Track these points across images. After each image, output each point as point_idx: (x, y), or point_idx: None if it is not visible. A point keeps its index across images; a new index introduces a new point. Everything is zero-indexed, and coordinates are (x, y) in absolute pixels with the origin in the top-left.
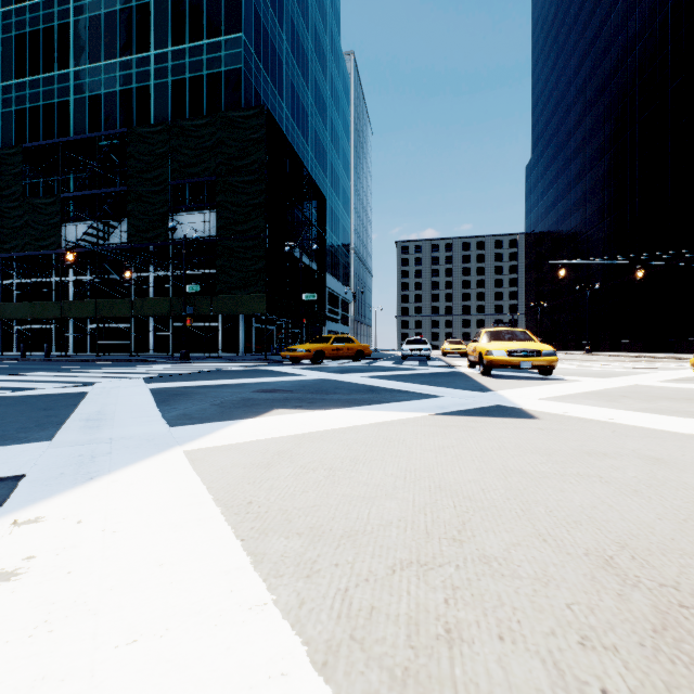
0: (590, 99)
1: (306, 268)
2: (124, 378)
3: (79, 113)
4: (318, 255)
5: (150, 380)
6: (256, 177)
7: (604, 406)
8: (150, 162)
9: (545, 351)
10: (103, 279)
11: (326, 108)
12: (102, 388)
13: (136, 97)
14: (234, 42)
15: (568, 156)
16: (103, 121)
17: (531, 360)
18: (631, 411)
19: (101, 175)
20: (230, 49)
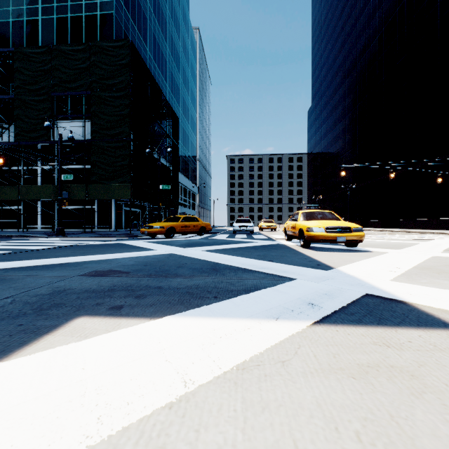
0: (348, 68)
1: (163, 167)
2: None
3: None
4: (173, 158)
5: None
6: (123, 94)
7: None
8: (34, 76)
9: (355, 228)
10: None
11: (180, 59)
12: None
13: (26, 27)
14: None
15: (334, 104)
16: None
17: (345, 235)
18: None
19: None
20: None
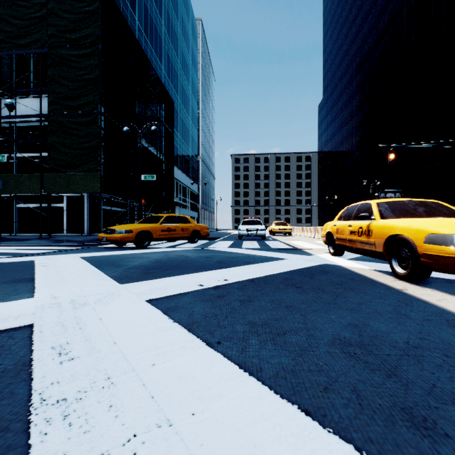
0: (367, 52)
1: (153, 156)
2: None
3: None
4: (166, 148)
5: None
6: (90, 51)
7: None
8: None
9: None
10: None
11: (178, 41)
12: None
13: None
14: None
15: (350, 94)
16: None
17: None
18: None
19: None
20: None
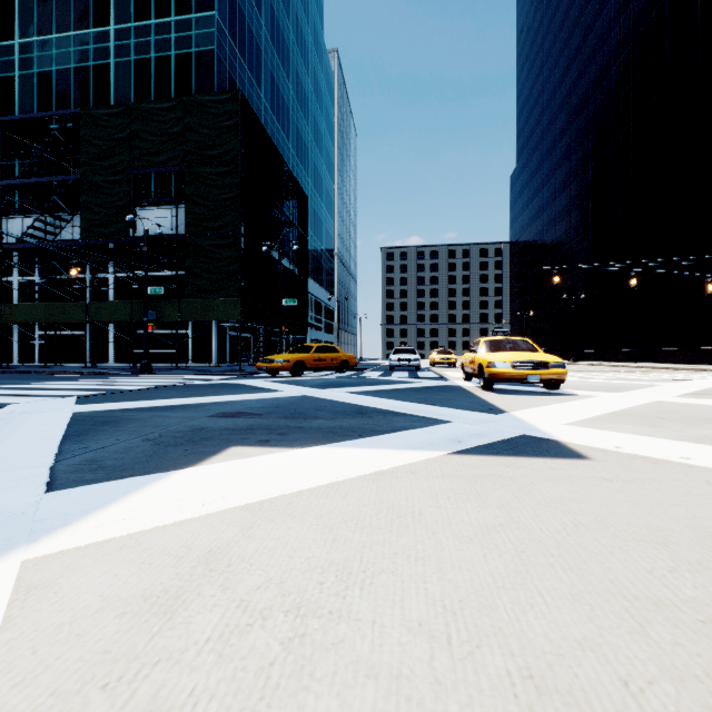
0: (575, 107)
1: (286, 271)
2: (52, 398)
3: (26, 91)
4: (299, 258)
5: (86, 399)
6: (230, 168)
7: (652, 434)
8: (107, 147)
9: (554, 363)
10: (53, 279)
11: (309, 104)
12: (7, 414)
13: (93, 76)
14: (206, 21)
15: (553, 165)
16: (54, 102)
17: (539, 373)
18: (697, 443)
19: (50, 161)
20: (201, 28)
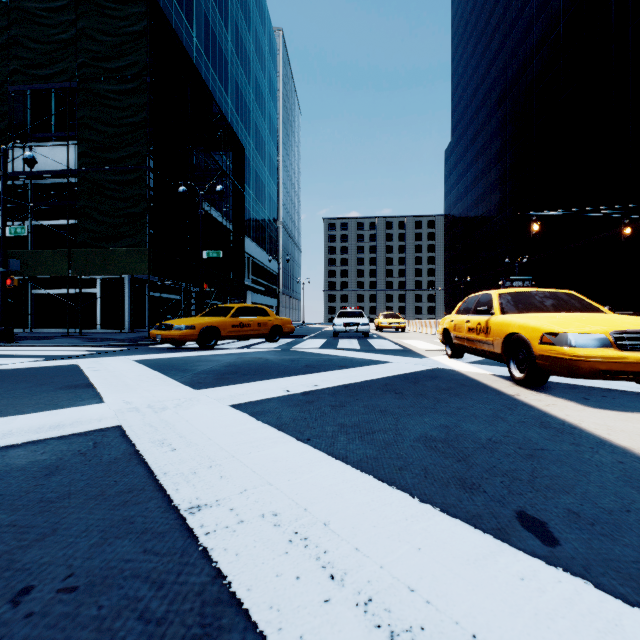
0: (511, 79)
1: (217, 224)
2: None
3: None
4: (234, 212)
5: None
6: (134, 85)
7: None
8: None
9: None
10: None
11: (250, 63)
12: None
13: None
14: None
15: (488, 136)
16: None
17: None
18: None
19: None
20: None
